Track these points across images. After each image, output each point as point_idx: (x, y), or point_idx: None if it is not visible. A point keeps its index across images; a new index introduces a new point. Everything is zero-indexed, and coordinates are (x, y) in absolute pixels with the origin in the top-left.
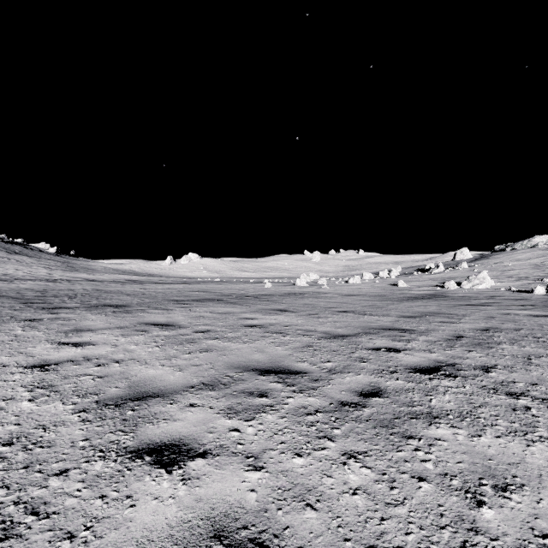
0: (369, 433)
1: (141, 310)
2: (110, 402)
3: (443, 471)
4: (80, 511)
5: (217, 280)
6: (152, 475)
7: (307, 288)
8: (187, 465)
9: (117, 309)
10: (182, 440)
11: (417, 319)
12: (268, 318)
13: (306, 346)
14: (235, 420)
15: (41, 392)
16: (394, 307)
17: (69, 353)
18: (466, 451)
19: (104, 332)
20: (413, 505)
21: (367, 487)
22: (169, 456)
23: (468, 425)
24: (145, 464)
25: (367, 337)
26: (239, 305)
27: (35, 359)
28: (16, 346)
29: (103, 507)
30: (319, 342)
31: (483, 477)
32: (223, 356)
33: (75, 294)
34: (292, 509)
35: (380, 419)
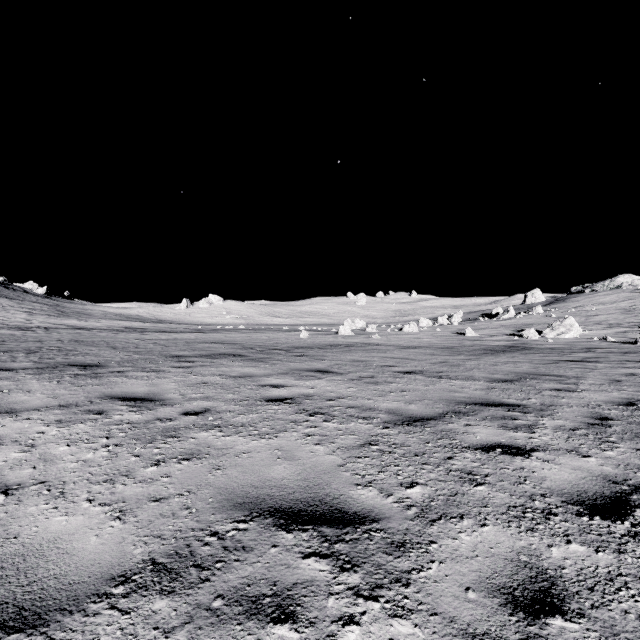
0: None
1: (118, 372)
2: None
3: None
4: None
5: (240, 327)
6: None
7: (354, 337)
8: None
9: (83, 371)
10: None
11: (517, 385)
12: (303, 386)
13: (367, 443)
14: None
15: None
16: (474, 365)
17: None
18: None
19: (32, 416)
20: None
21: None
22: None
23: None
24: None
25: (461, 422)
26: (263, 363)
27: None
28: None
29: None
30: (387, 432)
31: None
32: (218, 471)
33: (41, 347)
34: None
35: None
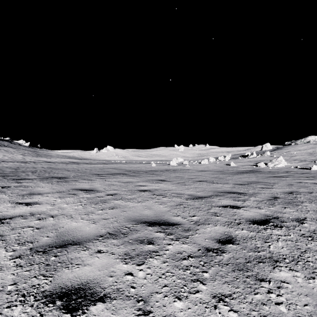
0: (230, 276)
1: (75, 180)
2: (40, 249)
3: (296, 314)
4: None
5: (123, 162)
6: None
7: (177, 166)
8: (89, 309)
9: (60, 180)
10: (88, 284)
11: (246, 186)
12: (154, 186)
13: (179, 204)
14: (129, 265)
15: None
16: (230, 178)
17: (21, 210)
18: (307, 293)
19: (48, 195)
20: None
21: None
22: (76, 300)
23: (302, 268)
24: (56, 309)
25: (217, 198)
26: (136, 177)
27: None
28: None
29: None
30: (187, 201)
31: None
32: (124, 212)
33: (36, 170)
34: None
35: (236, 263)
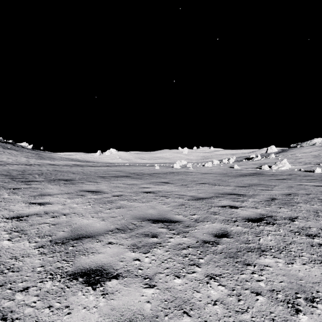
0: (222, 262)
1: (81, 182)
2: (58, 241)
3: (271, 288)
4: (34, 317)
5: (127, 164)
6: (83, 291)
7: (180, 169)
8: (106, 284)
9: (67, 182)
10: (103, 266)
11: (247, 188)
12: (157, 187)
13: (181, 204)
14: (137, 253)
15: (16, 234)
16: (232, 181)
17: (36, 209)
18: (284, 274)
19: (58, 196)
20: (254, 312)
21: (223, 299)
22: (95, 278)
23: (284, 256)
24: (79, 283)
25: (217, 199)
26: (140, 179)
27: (14, 213)
28: (3, 205)
29: (49, 314)
30: (189, 202)
31: (297, 292)
32: (130, 211)
33: (42, 172)
34: (174, 316)
35: (228, 252)
